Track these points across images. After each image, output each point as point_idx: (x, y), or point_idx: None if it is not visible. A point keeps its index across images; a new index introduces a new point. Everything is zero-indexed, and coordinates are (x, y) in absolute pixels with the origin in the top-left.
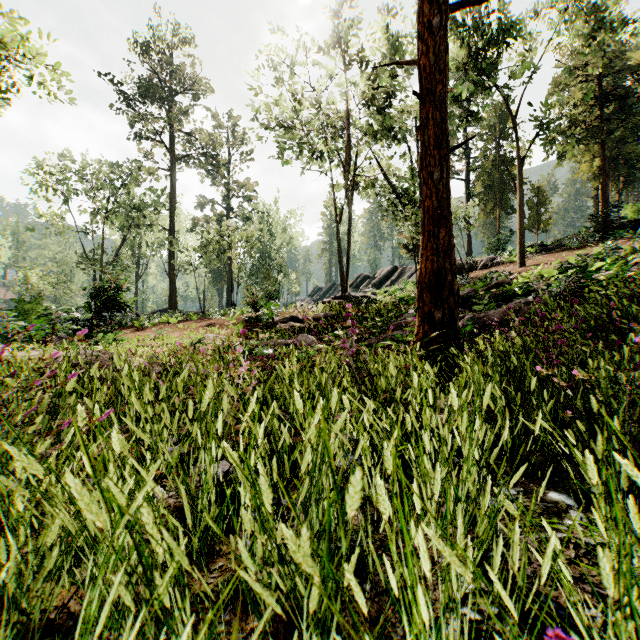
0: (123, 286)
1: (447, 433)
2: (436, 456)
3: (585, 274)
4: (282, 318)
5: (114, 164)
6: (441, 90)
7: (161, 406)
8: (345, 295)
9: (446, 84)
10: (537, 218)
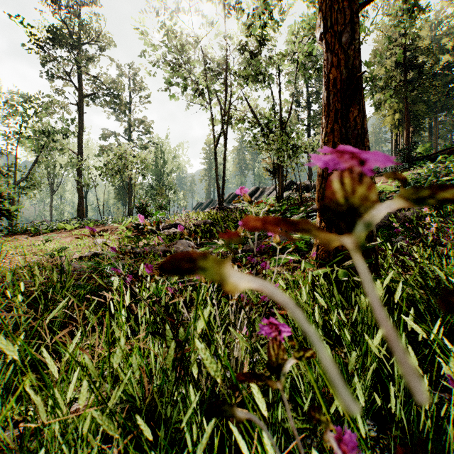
0: (4, 193)
1: None
2: None
3: None
4: (166, 225)
5: (26, 95)
6: None
7: None
8: (221, 206)
9: None
10: None
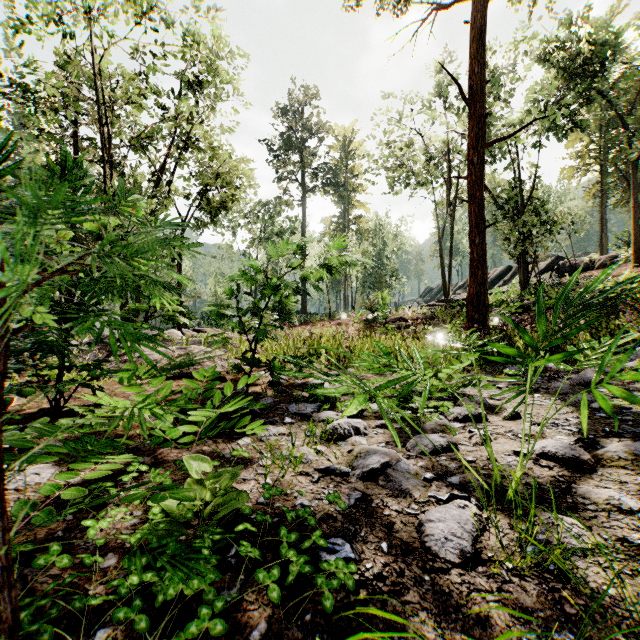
0: None
1: None
2: None
3: None
4: (392, 319)
5: (265, 203)
6: (478, 196)
7: None
8: (447, 299)
9: (482, 191)
10: None
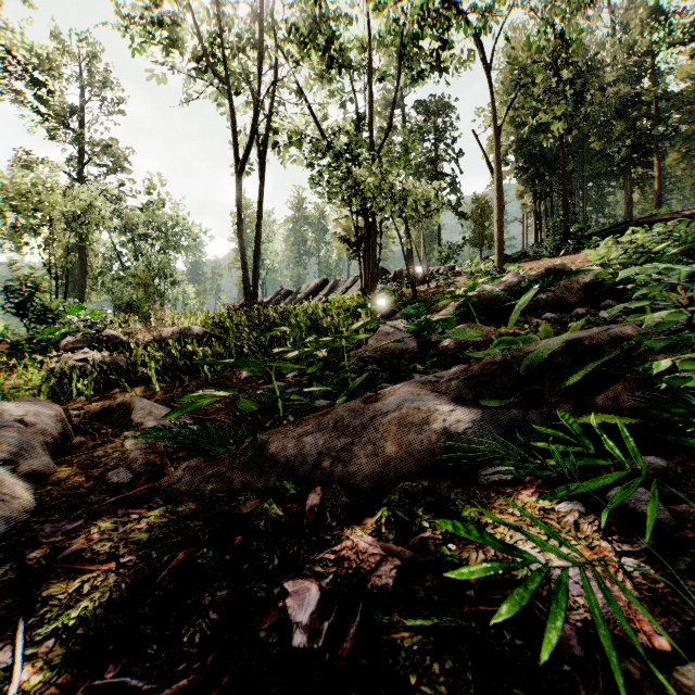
0: None
1: None
2: None
3: None
4: (74, 340)
5: None
6: None
7: None
8: (251, 303)
9: None
10: (482, 232)
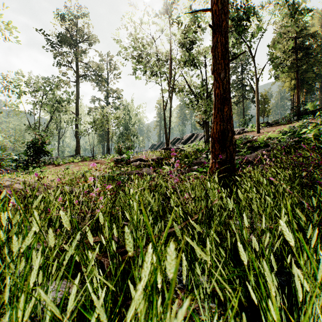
0: (46, 141)
1: (272, 259)
2: (256, 274)
3: (296, 135)
4: (134, 159)
5: (45, 78)
6: (225, 25)
7: (15, 229)
8: (168, 147)
9: (228, 22)
10: (264, 109)
